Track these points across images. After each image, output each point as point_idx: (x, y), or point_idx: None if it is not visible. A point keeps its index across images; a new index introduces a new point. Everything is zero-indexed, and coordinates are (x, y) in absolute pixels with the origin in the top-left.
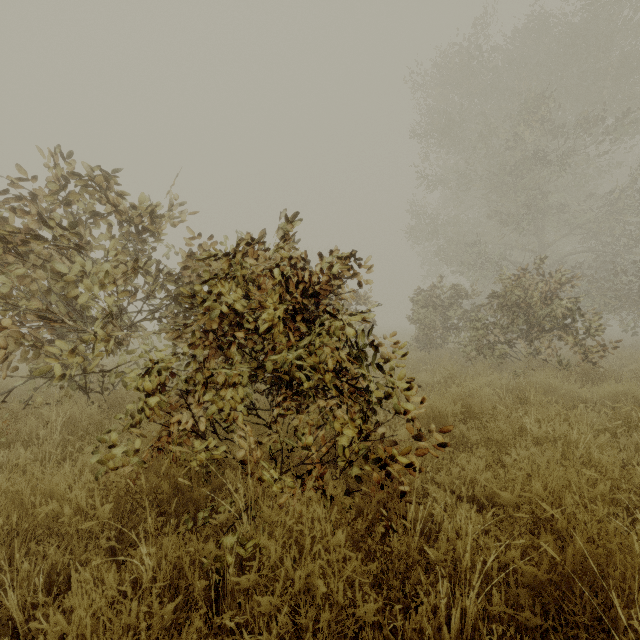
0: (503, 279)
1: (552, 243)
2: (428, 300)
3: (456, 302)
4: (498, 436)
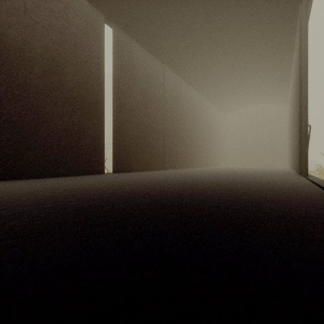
0: None
1: None
2: None
3: None
4: None
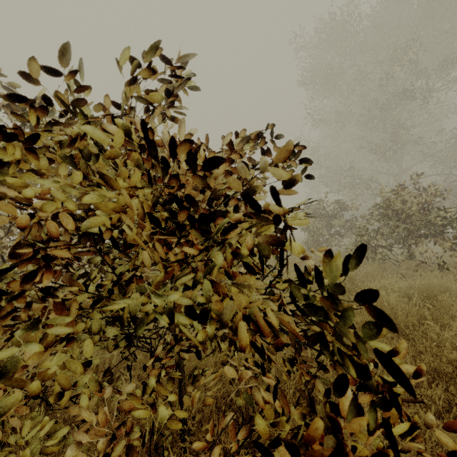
0: (385, 192)
1: (409, 168)
2: (316, 212)
3: (338, 213)
4: (447, 368)
